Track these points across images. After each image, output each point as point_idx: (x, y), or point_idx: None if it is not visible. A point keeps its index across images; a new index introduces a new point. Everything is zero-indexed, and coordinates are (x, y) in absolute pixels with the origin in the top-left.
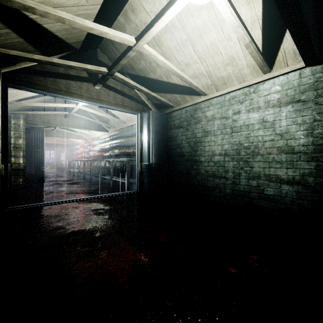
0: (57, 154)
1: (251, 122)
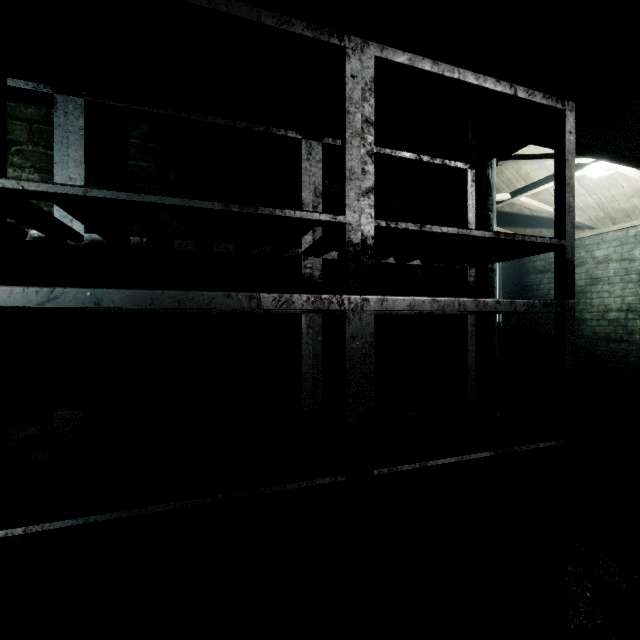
0: None
1: None
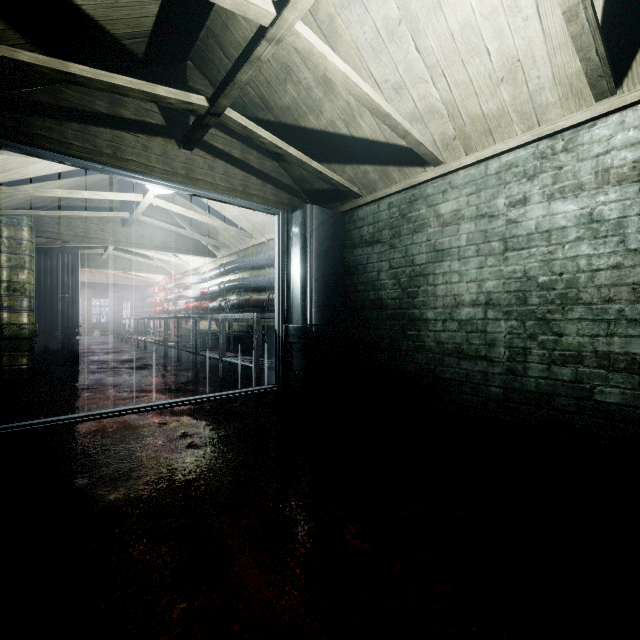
0: (115, 305)
1: (558, 225)
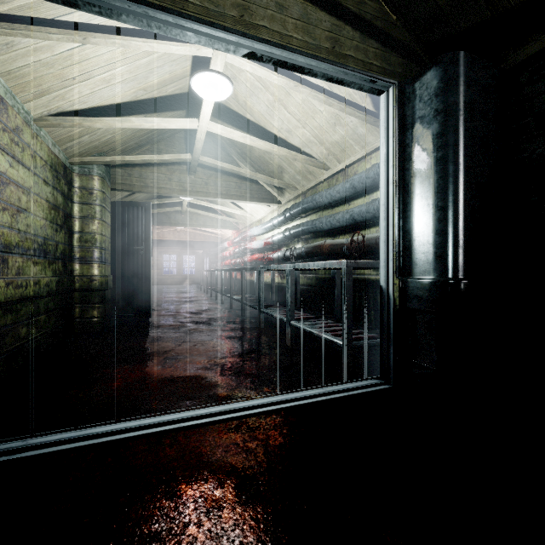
0: (199, 260)
1: None
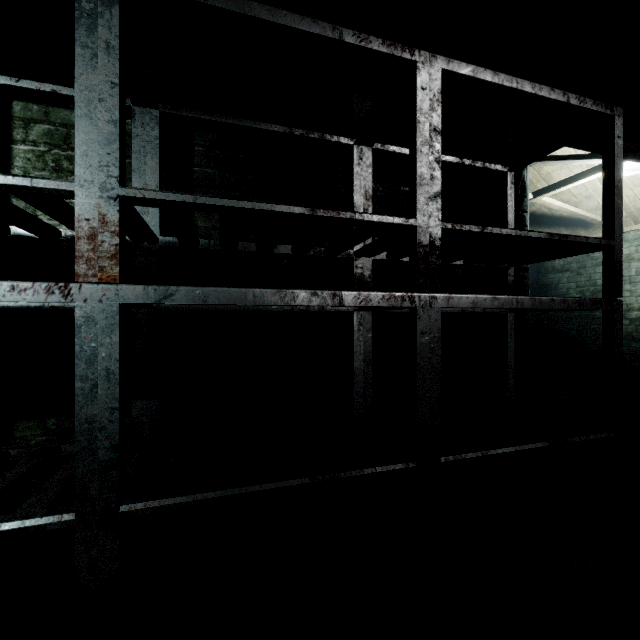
0: None
1: None
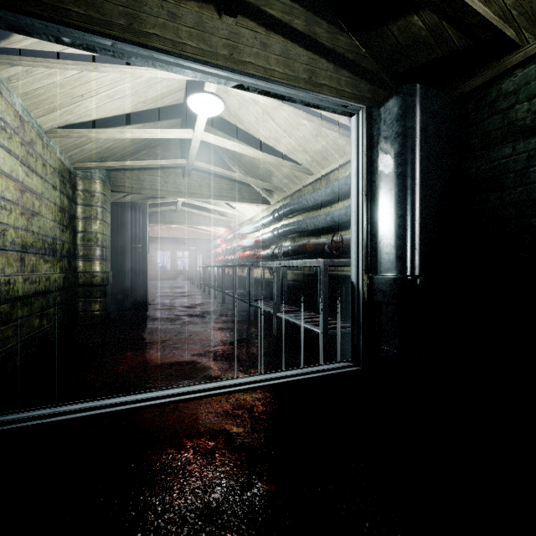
0: (192, 256)
1: None
